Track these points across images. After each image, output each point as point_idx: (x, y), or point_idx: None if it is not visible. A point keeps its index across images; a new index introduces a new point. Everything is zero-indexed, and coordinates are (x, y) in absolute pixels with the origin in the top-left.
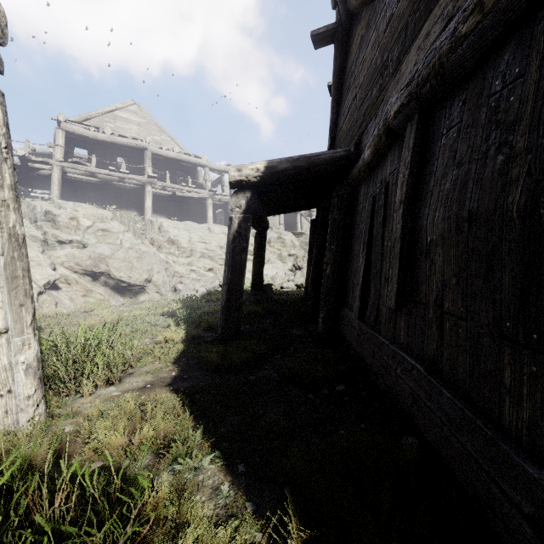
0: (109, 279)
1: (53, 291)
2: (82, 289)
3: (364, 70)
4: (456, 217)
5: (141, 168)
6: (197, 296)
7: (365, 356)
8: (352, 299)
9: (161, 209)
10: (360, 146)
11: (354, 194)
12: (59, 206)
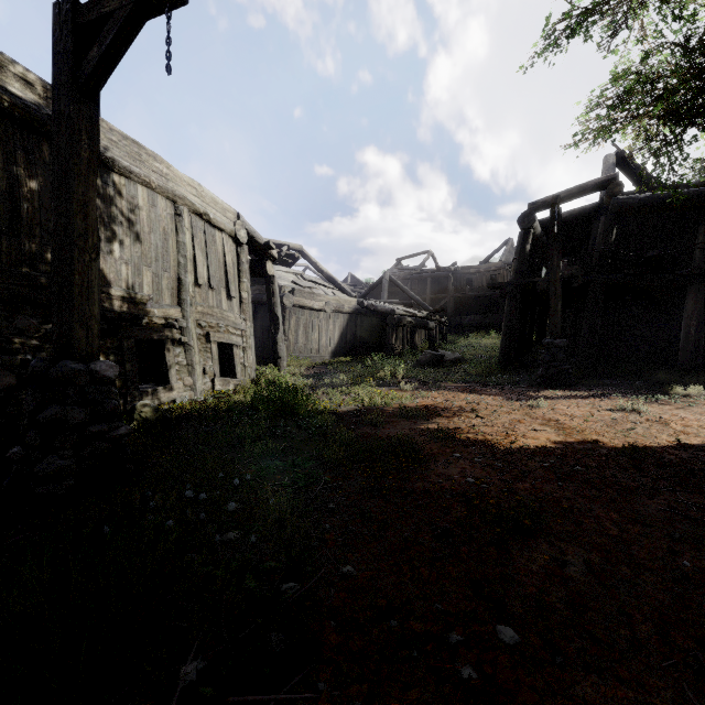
0: None
1: None
2: None
3: None
4: (262, 325)
5: None
6: None
7: None
8: None
9: None
10: None
11: None
12: None
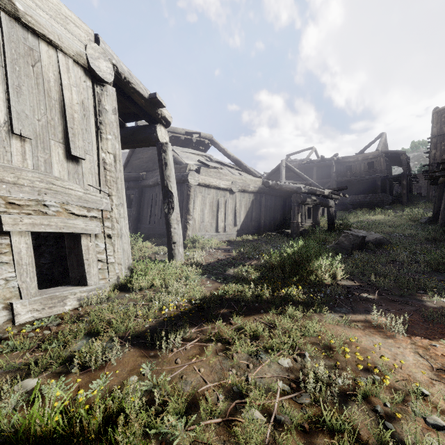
0: None
1: None
2: None
3: (147, 155)
4: None
5: None
6: None
7: (151, 233)
8: (145, 221)
9: None
10: (146, 176)
11: (143, 189)
12: None
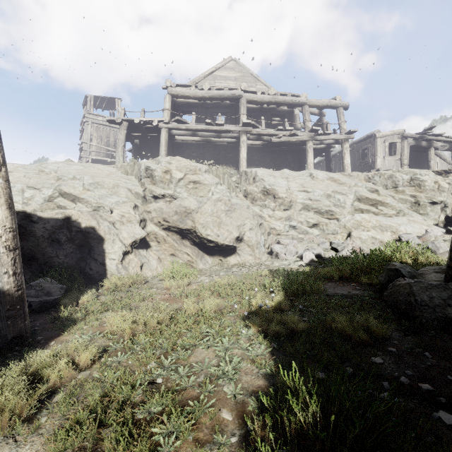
0: (196, 237)
1: (142, 251)
2: (169, 248)
3: None
4: None
5: (237, 122)
6: (301, 264)
7: None
8: None
9: (257, 162)
10: None
11: None
12: (158, 162)
